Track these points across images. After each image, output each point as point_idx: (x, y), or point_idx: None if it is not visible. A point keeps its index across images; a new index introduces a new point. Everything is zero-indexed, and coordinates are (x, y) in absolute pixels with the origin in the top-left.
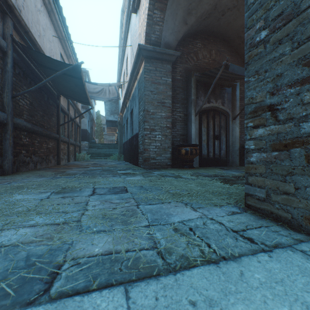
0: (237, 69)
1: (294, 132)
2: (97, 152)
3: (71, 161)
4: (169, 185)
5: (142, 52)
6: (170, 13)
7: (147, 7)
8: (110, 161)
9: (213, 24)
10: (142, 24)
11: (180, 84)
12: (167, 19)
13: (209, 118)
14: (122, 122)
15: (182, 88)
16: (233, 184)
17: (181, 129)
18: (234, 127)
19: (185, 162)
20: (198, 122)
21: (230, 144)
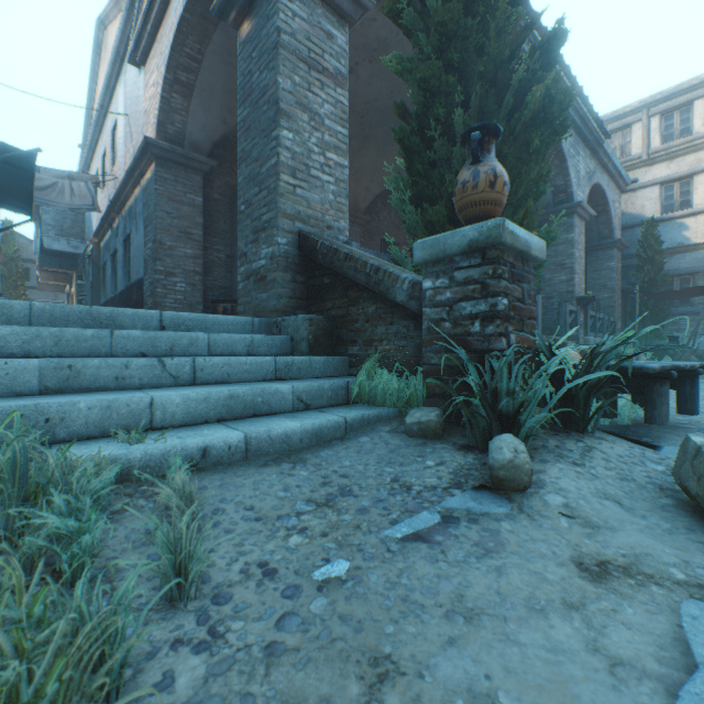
0: None
1: (251, 269)
2: None
3: None
4: None
5: (152, 149)
6: (200, 103)
7: (161, 85)
8: None
9: None
10: (151, 101)
11: (221, 208)
12: (195, 110)
13: None
14: (100, 258)
15: (223, 214)
16: None
17: (222, 278)
18: None
19: None
20: None
21: None
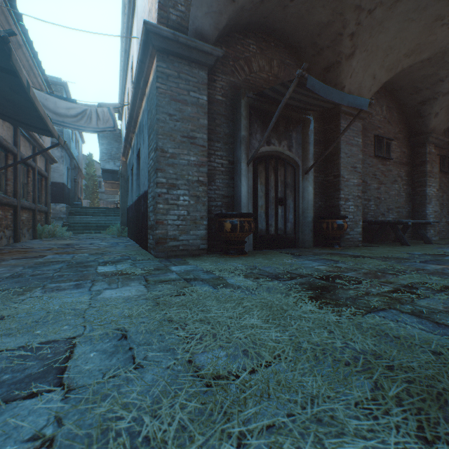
0: (318, 88)
1: None
2: (84, 222)
3: (24, 239)
4: (198, 325)
5: (152, 39)
6: None
7: None
8: (104, 237)
9: (276, 15)
10: None
11: (223, 109)
12: None
13: (269, 170)
14: (126, 172)
15: (225, 116)
16: (337, 305)
17: (224, 186)
18: (306, 186)
19: (232, 245)
20: (252, 175)
21: (301, 212)
